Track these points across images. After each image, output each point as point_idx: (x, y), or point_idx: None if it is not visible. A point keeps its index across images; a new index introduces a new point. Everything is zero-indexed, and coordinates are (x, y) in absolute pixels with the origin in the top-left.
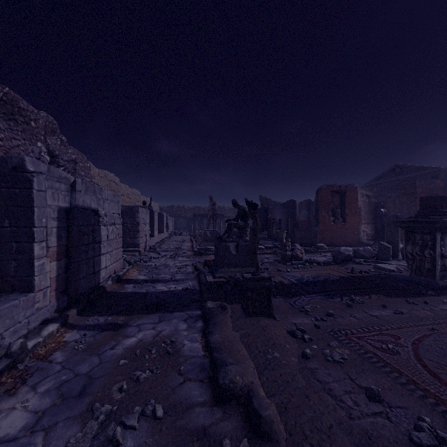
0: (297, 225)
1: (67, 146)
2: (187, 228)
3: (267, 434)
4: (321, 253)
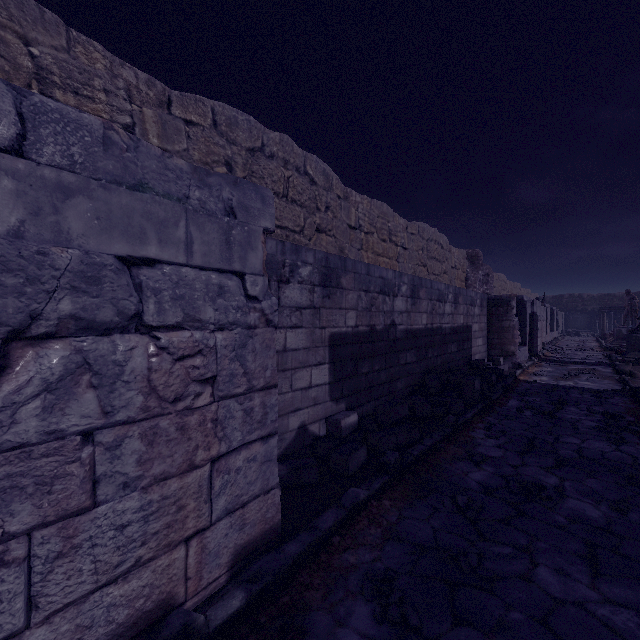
0: None
1: (482, 264)
2: (587, 326)
3: (633, 376)
4: None
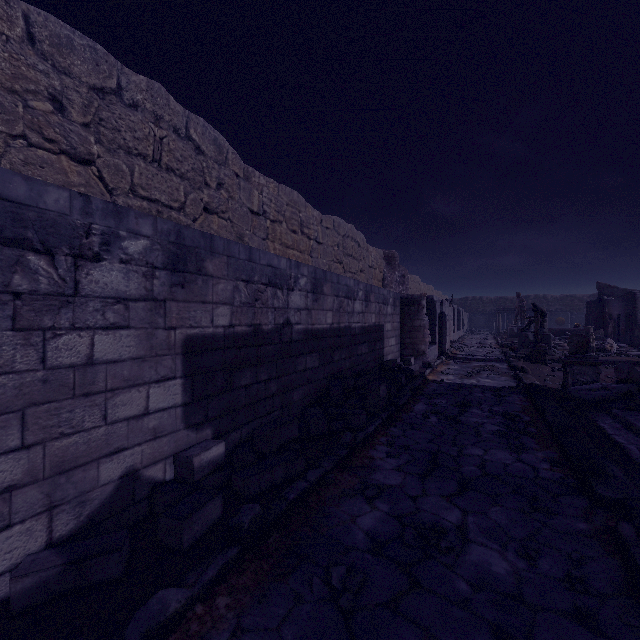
0: (639, 322)
1: (399, 266)
2: (486, 325)
3: (525, 372)
4: None
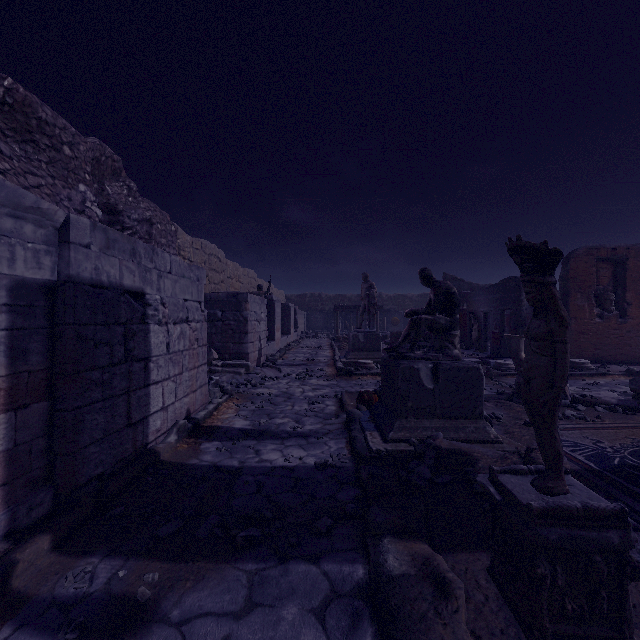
0: (525, 324)
1: (138, 197)
2: (325, 326)
3: None
4: (583, 377)
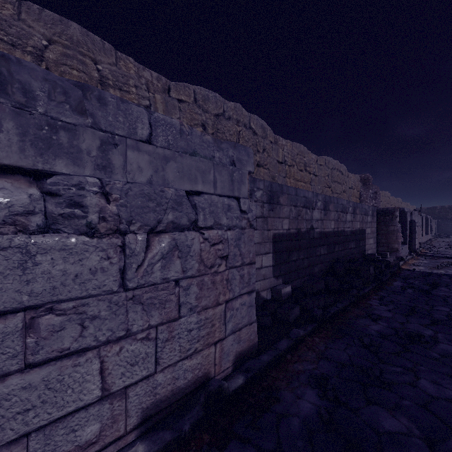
0: None
1: (372, 185)
2: None
3: None
4: None
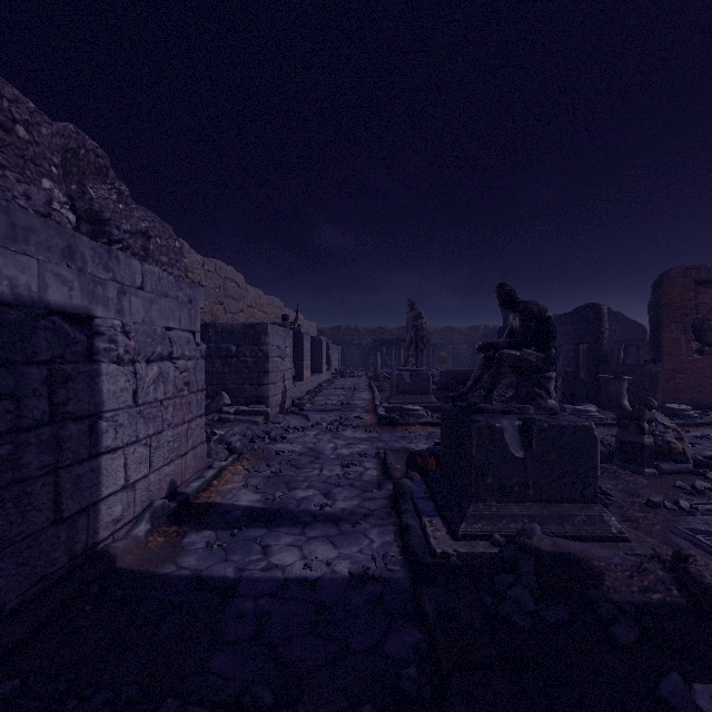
0: (606, 361)
1: (131, 204)
2: (363, 363)
3: None
4: (686, 428)
